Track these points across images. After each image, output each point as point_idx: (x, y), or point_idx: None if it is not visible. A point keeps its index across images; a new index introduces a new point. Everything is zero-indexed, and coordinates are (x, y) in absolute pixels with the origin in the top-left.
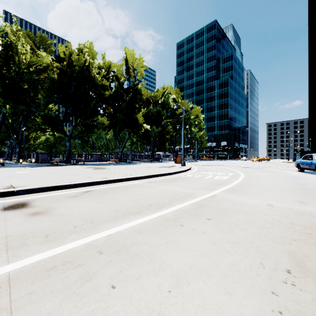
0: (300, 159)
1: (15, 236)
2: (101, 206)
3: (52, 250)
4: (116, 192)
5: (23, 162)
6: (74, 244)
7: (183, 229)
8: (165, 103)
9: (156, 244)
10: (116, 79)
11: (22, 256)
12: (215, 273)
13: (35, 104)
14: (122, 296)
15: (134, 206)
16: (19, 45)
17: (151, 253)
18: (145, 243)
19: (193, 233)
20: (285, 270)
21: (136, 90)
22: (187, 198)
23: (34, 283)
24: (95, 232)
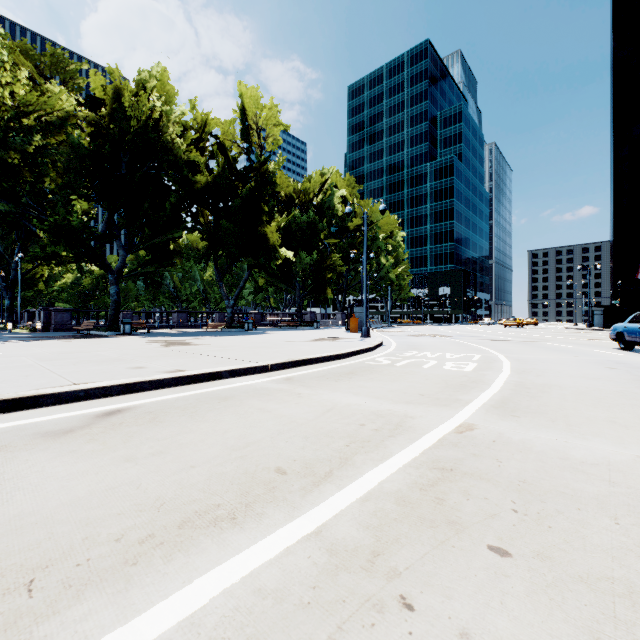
0: (625, 322)
1: None
2: (122, 477)
3: None
4: (192, 416)
5: (16, 330)
6: None
7: None
8: (326, 206)
9: None
10: (222, 151)
11: None
12: None
13: (47, 204)
14: None
15: (228, 478)
16: None
17: None
18: None
19: None
20: None
21: (264, 174)
22: (394, 438)
23: None
24: None
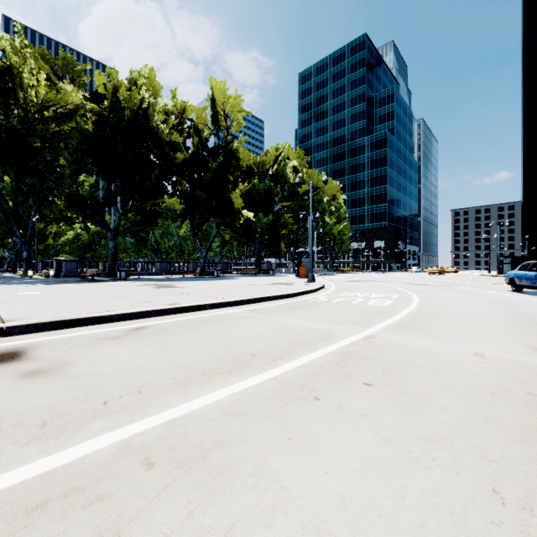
0: (516, 270)
1: None
2: (162, 357)
3: (48, 457)
4: (192, 330)
5: (35, 276)
6: (96, 442)
7: (321, 408)
8: (280, 175)
9: (267, 442)
10: (196, 132)
11: None
12: (398, 518)
13: (56, 176)
14: None
15: (223, 358)
16: (25, 72)
17: (257, 465)
18: (245, 439)
19: (340, 416)
20: None
21: (230, 151)
22: (322, 342)
23: None
24: (143, 415)
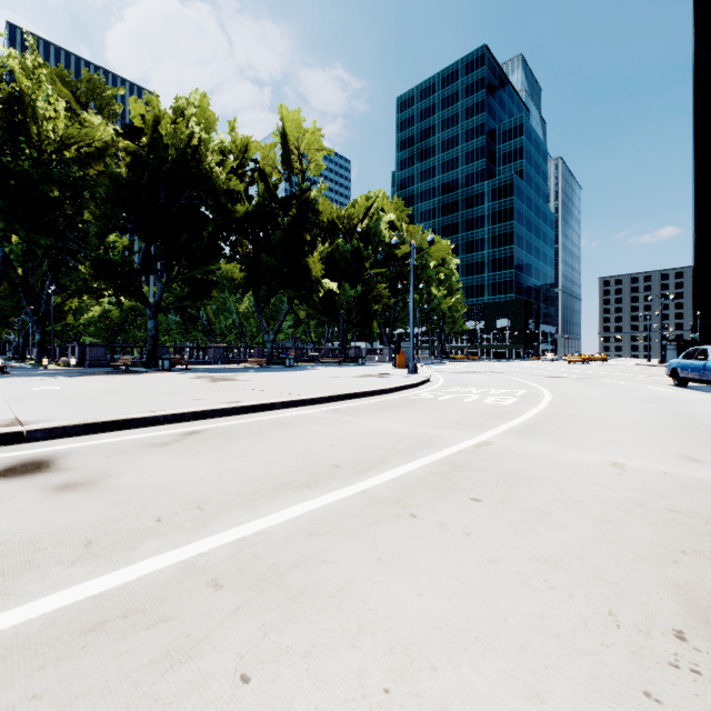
0: (679, 358)
1: (12, 544)
2: (224, 467)
3: (99, 578)
4: (259, 435)
5: (51, 366)
6: (153, 563)
7: (417, 526)
8: (372, 233)
9: (353, 562)
10: (261, 177)
11: (25, 595)
12: (498, 640)
13: (78, 234)
14: (267, 705)
15: (299, 468)
16: (39, 100)
17: (341, 587)
18: (326, 560)
19: (440, 535)
20: (671, 631)
21: (306, 201)
22: (423, 449)
23: (47, 667)
24: (206, 534)
